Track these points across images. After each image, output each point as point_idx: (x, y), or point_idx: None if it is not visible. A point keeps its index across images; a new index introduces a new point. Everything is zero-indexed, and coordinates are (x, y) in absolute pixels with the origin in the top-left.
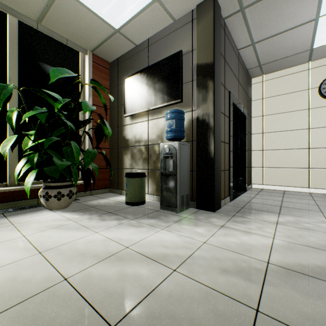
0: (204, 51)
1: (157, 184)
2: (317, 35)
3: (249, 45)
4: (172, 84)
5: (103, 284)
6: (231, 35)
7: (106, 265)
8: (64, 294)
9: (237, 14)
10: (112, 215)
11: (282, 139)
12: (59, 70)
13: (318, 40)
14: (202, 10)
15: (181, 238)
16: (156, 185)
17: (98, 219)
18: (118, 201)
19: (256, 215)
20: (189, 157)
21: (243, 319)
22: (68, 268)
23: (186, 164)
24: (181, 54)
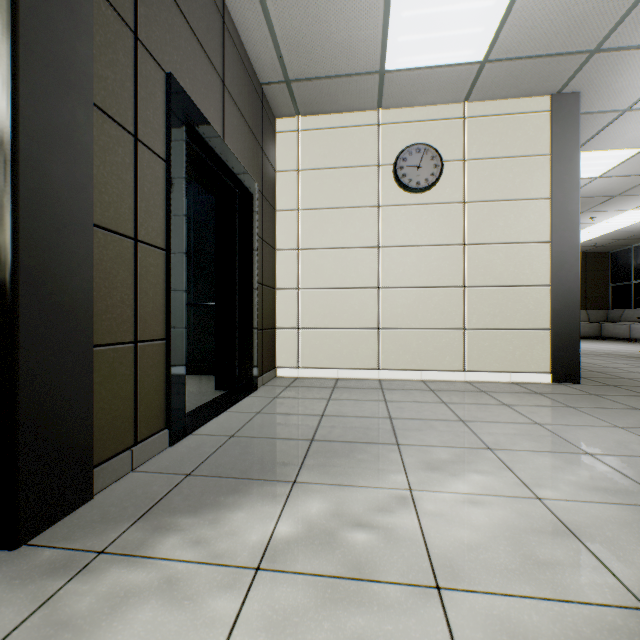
0: None
1: None
2: (391, 32)
3: None
4: None
5: None
6: None
7: None
8: None
9: None
10: None
11: (335, 265)
12: None
13: (393, 49)
14: None
15: None
16: None
17: None
18: None
19: (209, 520)
20: None
21: None
22: None
23: None
24: None
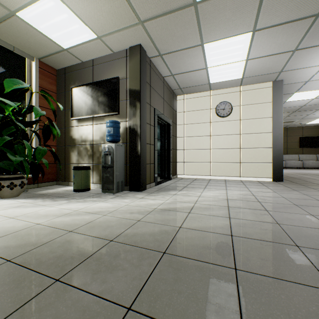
0: (134, 81)
1: (100, 175)
2: (210, 77)
3: (170, 75)
4: (112, 100)
5: (63, 223)
6: (157, 68)
7: (63, 217)
8: (40, 227)
9: (158, 57)
10: (63, 198)
11: (196, 142)
12: (12, 80)
13: (211, 79)
14: (133, 52)
15: (112, 204)
16: (99, 176)
17: (51, 201)
18: (66, 190)
19: (166, 192)
20: (124, 154)
21: (131, 223)
22: (38, 221)
23: (121, 159)
24: (118, 80)
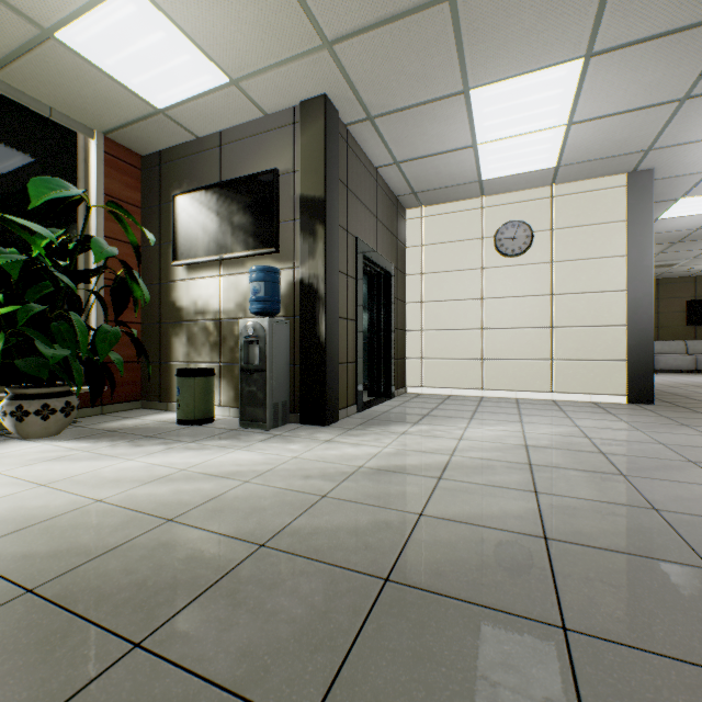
0: (312, 177)
1: (237, 388)
2: (482, 165)
3: (391, 163)
4: (262, 222)
5: (154, 499)
6: (361, 148)
7: (155, 486)
8: (104, 510)
9: (365, 122)
10: (154, 439)
11: (449, 313)
12: (47, 181)
13: (485, 171)
14: (309, 113)
15: (264, 456)
16: (234, 390)
17: (129, 446)
18: (163, 421)
19: (384, 427)
20: (289, 342)
21: (307, 502)
22: (99, 493)
23: (283, 353)
24: (275, 175)
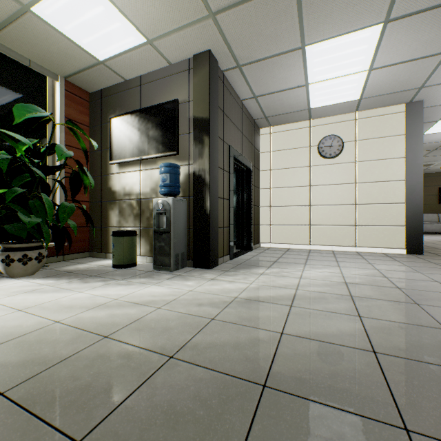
0: (200, 104)
1: (151, 243)
2: (310, 98)
3: (251, 97)
4: (168, 134)
5: (95, 320)
6: (232, 87)
7: (96, 311)
8: (60, 329)
9: (235, 69)
10: (97, 277)
11: (288, 195)
12: (26, 106)
13: (313, 102)
14: (199, 62)
15: (170, 289)
16: (150, 245)
17: (80, 282)
18: (103, 265)
19: (248, 269)
20: (186, 213)
21: (201, 323)
22: (57, 316)
23: (182, 221)
24: (177, 104)
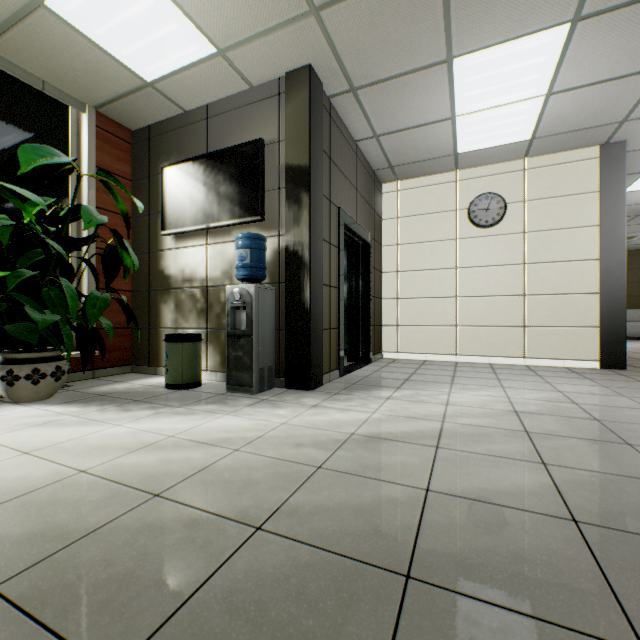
0: (296, 146)
1: (223, 353)
2: (458, 138)
3: (371, 137)
4: (248, 191)
5: (140, 469)
6: (343, 121)
7: (141, 454)
8: (87, 482)
9: (347, 94)
10: (143, 403)
11: (424, 282)
12: (37, 148)
13: (461, 144)
14: (294, 83)
15: (252, 421)
16: (221, 355)
17: (118, 410)
18: (152, 385)
19: (368, 391)
20: (274, 308)
21: (302, 474)
22: (83, 462)
23: (269, 319)
24: (261, 145)
